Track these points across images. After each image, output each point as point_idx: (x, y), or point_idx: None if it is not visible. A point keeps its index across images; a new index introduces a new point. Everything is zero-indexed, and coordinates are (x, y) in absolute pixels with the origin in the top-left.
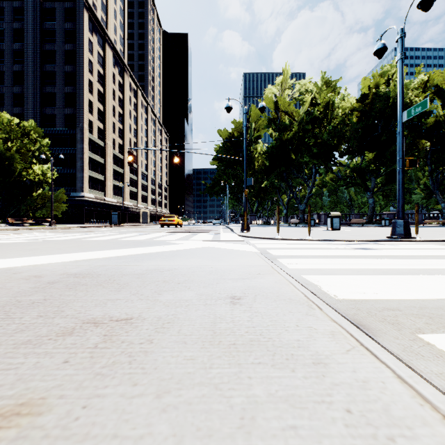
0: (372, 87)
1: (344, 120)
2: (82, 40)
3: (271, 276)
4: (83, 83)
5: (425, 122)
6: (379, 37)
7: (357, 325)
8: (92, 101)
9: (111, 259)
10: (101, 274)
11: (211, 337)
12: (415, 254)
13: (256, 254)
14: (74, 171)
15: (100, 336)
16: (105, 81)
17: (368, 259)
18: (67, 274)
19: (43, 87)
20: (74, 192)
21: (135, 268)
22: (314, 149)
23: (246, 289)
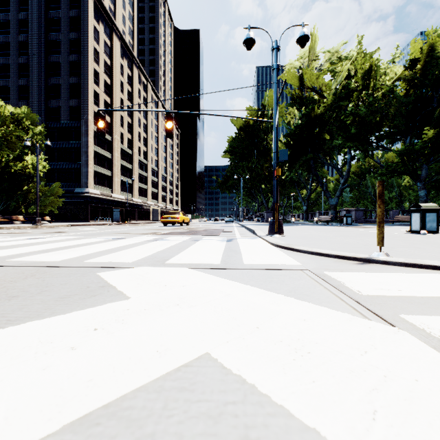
0: (425, 50)
1: (392, 90)
2: (86, 27)
3: None
4: (87, 72)
5: None
6: None
7: None
8: (98, 93)
9: None
10: None
11: None
12: None
13: None
14: (79, 166)
15: None
16: (112, 72)
17: None
18: None
19: (48, 78)
20: (78, 188)
21: None
22: (350, 129)
23: None
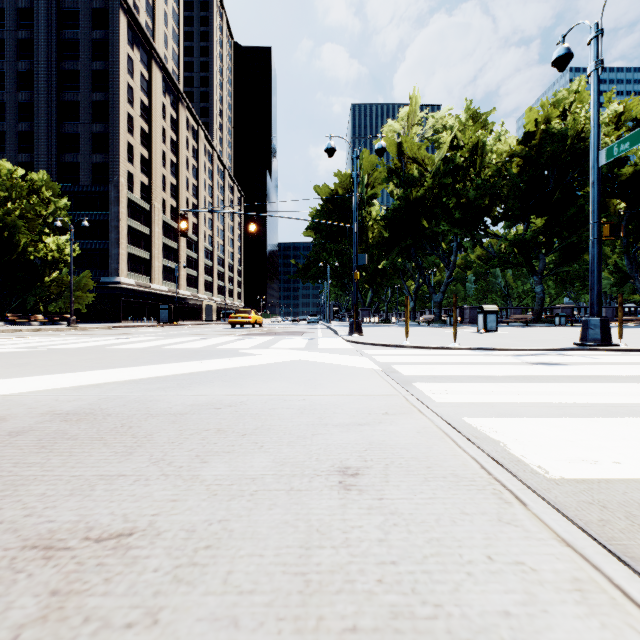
0: (540, 123)
1: (500, 170)
2: (117, 56)
3: (408, 418)
4: (118, 117)
5: (619, 173)
6: (561, 39)
7: (625, 558)
8: (133, 145)
9: (139, 383)
10: (110, 415)
11: (299, 601)
12: (635, 374)
13: (377, 373)
14: (106, 246)
15: (41, 595)
16: (151, 115)
17: (562, 383)
18: (51, 415)
19: (61, 124)
20: (105, 277)
21: (174, 402)
22: (456, 212)
23: (367, 450)
